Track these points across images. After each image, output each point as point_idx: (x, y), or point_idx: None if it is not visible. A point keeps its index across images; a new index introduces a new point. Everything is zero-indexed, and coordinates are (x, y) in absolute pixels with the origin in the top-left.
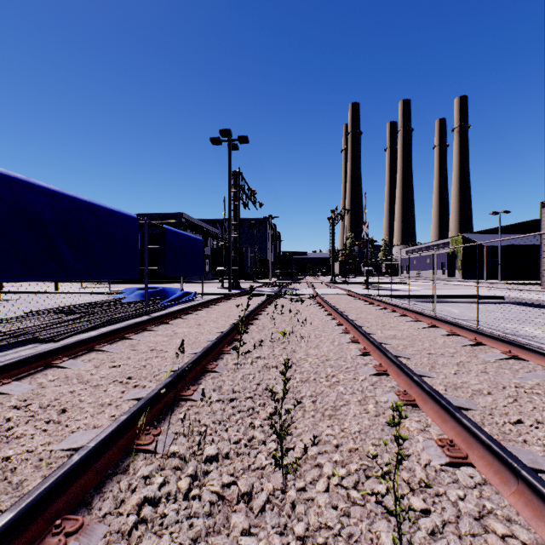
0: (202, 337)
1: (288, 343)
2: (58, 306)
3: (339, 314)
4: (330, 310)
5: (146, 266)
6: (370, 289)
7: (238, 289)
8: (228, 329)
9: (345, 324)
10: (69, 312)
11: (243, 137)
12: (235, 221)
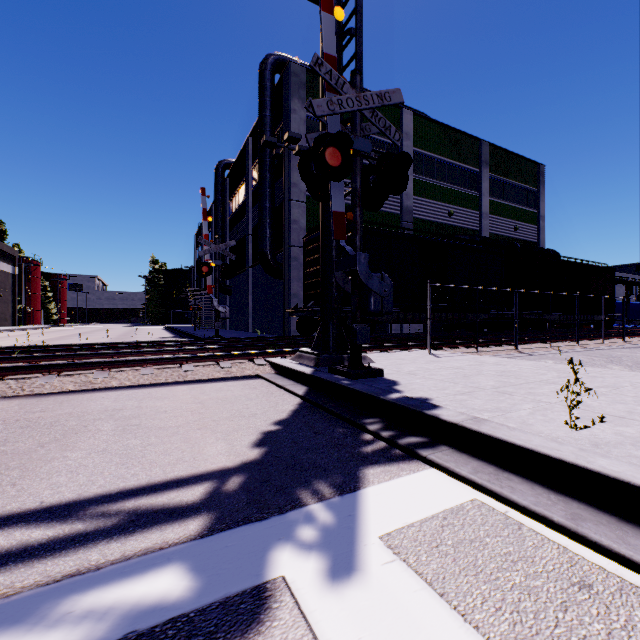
0: None
1: None
2: None
3: None
4: None
5: None
6: None
7: None
8: None
9: None
10: None
11: None
12: None
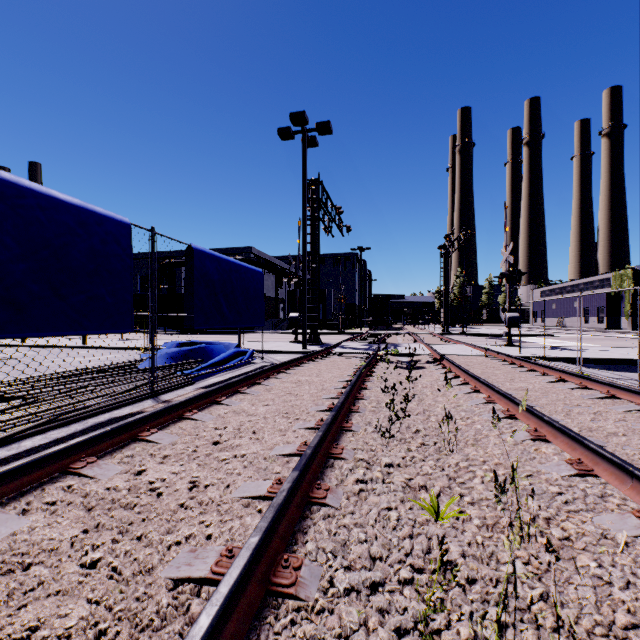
0: (181, 532)
1: (472, 588)
2: (35, 375)
3: (552, 427)
4: (503, 402)
5: (153, 312)
6: (515, 347)
7: (318, 344)
8: (253, 538)
9: (610, 478)
10: (1, 395)
11: (324, 123)
12: (313, 249)
